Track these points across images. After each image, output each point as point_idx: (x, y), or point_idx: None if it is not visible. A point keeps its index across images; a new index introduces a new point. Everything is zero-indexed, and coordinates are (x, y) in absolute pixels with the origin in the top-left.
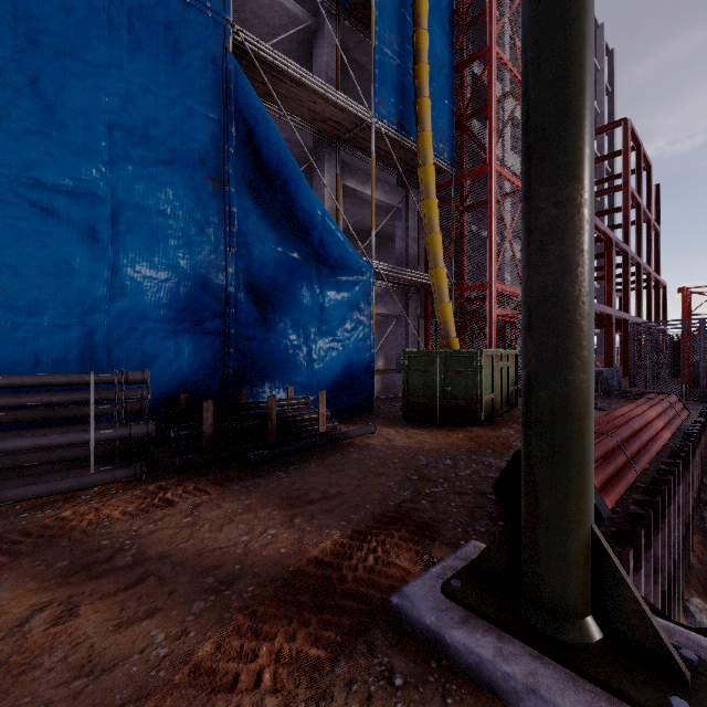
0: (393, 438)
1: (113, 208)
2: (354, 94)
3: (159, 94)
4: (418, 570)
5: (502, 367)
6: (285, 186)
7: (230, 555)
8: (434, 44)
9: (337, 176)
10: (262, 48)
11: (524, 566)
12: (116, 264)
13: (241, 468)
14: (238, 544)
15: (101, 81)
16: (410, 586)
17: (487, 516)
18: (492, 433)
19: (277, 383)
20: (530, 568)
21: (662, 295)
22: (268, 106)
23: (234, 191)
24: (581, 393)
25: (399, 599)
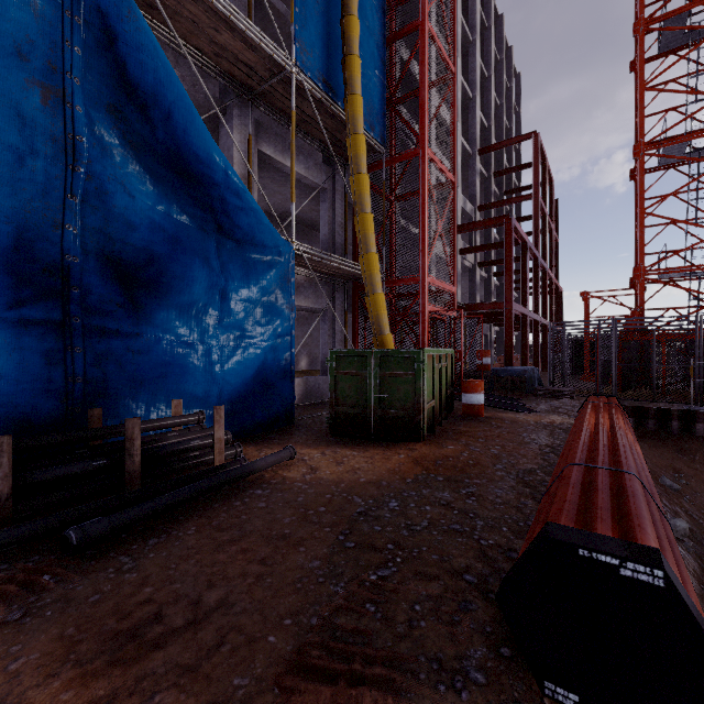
0: (318, 465)
1: None
2: None
3: None
4: None
5: (441, 368)
6: (167, 118)
7: None
8: (364, 3)
9: (249, 136)
10: None
11: None
12: None
13: (55, 554)
14: None
15: None
16: None
17: (479, 634)
18: (438, 451)
19: (157, 395)
20: None
21: (559, 300)
22: (152, 24)
23: (82, 112)
24: None
25: None
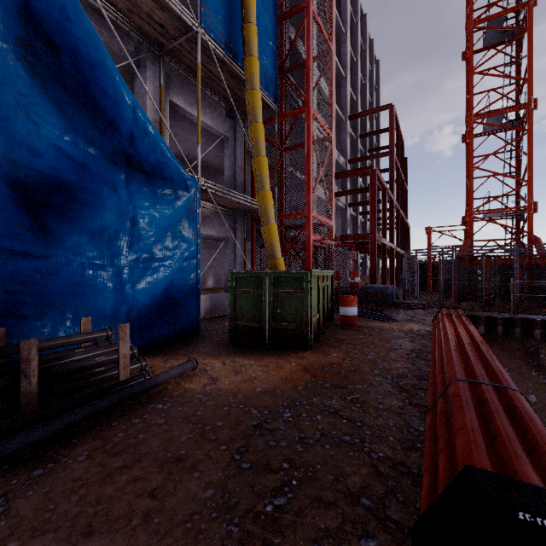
0: (218, 375)
1: None
2: None
3: None
4: None
5: (324, 287)
6: (75, 54)
7: None
8: None
9: (161, 86)
10: None
11: None
12: None
13: None
14: None
15: None
16: None
17: None
18: (324, 359)
19: (66, 313)
20: None
21: (407, 233)
22: None
23: None
24: None
25: None
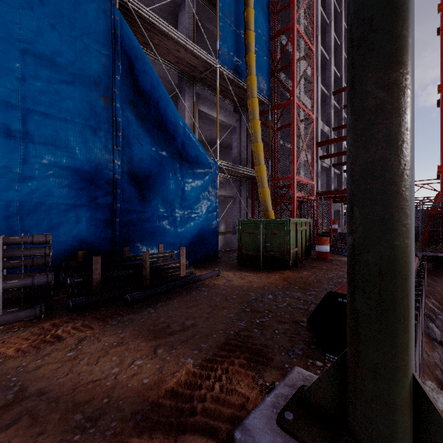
0: (232, 279)
1: (24, 113)
2: (205, 51)
3: (62, 32)
4: (254, 395)
5: (302, 230)
6: (157, 104)
7: (100, 388)
8: (258, 20)
9: (194, 102)
10: (140, 8)
11: (350, 406)
12: (27, 155)
13: (121, 306)
14: (109, 376)
15: (14, 17)
16: (250, 418)
17: (302, 341)
18: (297, 275)
19: (151, 242)
20: (358, 410)
21: None
22: (146, 52)
23: (120, 106)
24: (406, 257)
25: (241, 434)
